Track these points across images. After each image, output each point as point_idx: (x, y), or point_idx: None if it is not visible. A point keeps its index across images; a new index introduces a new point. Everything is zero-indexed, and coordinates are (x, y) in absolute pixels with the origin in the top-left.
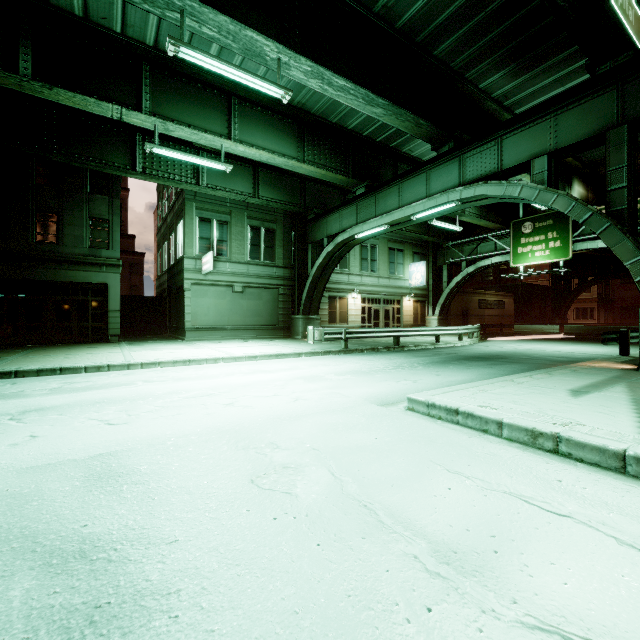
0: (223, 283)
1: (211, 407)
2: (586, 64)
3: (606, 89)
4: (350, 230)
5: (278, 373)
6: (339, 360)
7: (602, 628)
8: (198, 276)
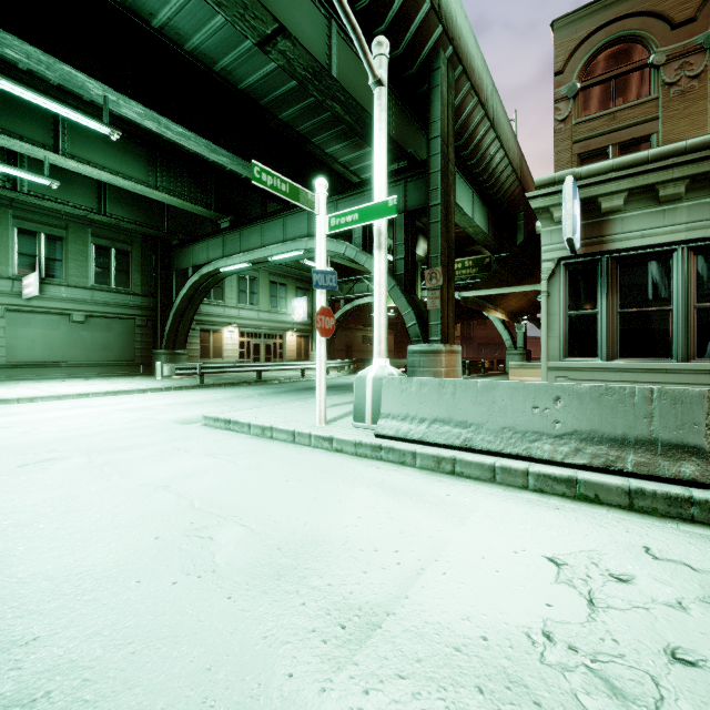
0: (56, 311)
1: (4, 435)
2: None
3: (397, 183)
4: (215, 263)
5: (103, 407)
6: (184, 394)
7: (174, 483)
8: (17, 301)
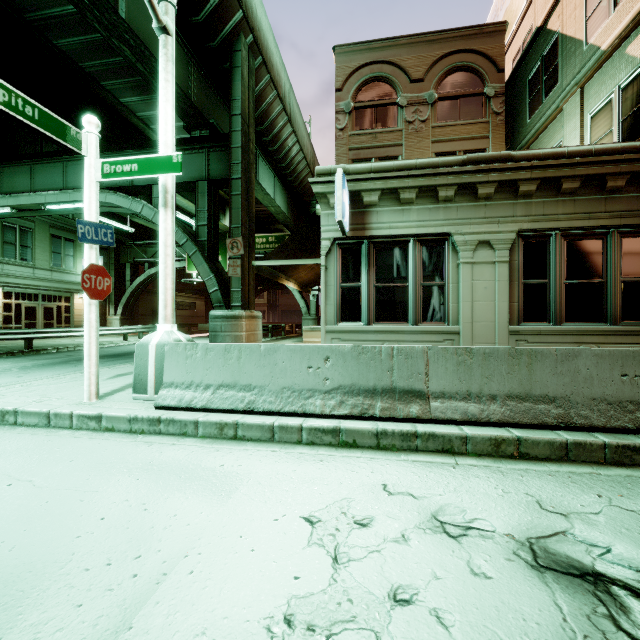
0: None
1: None
2: (184, 125)
3: (200, 150)
4: None
5: None
6: None
7: None
8: None
